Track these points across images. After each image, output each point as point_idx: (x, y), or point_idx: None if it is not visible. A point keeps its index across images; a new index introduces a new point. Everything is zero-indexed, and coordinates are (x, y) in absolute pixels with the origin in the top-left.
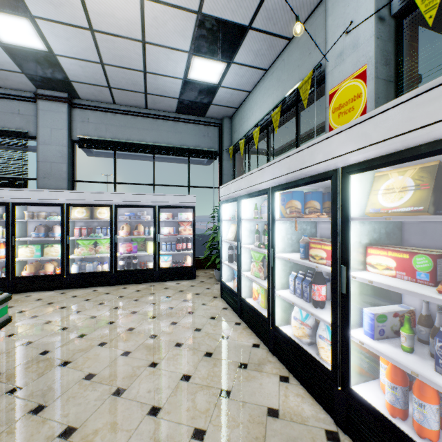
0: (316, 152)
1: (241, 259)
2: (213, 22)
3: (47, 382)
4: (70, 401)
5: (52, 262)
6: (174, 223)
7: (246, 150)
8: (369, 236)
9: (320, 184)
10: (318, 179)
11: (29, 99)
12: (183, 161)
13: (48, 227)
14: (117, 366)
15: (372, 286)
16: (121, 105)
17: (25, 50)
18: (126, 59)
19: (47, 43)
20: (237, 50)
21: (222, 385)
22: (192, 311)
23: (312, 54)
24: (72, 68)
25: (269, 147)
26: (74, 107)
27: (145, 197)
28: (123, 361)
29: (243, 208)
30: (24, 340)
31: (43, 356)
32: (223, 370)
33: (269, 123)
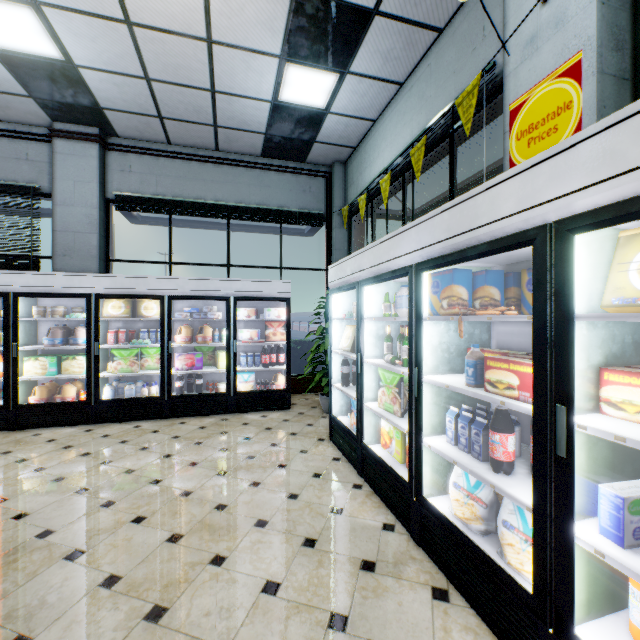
0: (502, 198)
1: (362, 381)
2: (318, 4)
3: (40, 592)
4: (71, 630)
5: (74, 382)
6: (258, 323)
7: (368, 211)
8: (603, 349)
9: (500, 257)
10: (506, 245)
11: (42, 137)
12: (273, 231)
13: (69, 330)
14: (158, 562)
15: (609, 442)
16: (180, 145)
17: (30, 60)
18: (184, 70)
19: (63, 46)
20: (355, 51)
21: (332, 605)
22: (284, 462)
23: (478, 50)
24: (102, 86)
25: (405, 205)
26: (109, 149)
27: (214, 283)
28: (169, 553)
29: (366, 300)
30: (16, 511)
31: (42, 539)
32: (334, 574)
33: (406, 167)
